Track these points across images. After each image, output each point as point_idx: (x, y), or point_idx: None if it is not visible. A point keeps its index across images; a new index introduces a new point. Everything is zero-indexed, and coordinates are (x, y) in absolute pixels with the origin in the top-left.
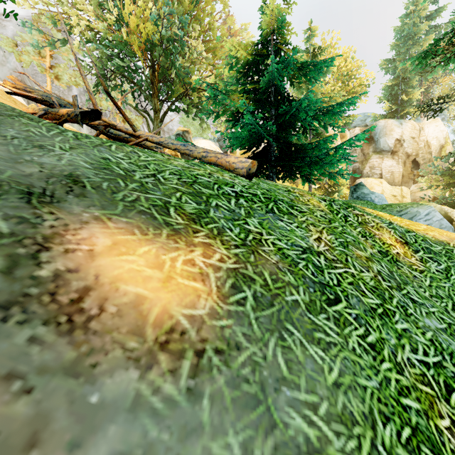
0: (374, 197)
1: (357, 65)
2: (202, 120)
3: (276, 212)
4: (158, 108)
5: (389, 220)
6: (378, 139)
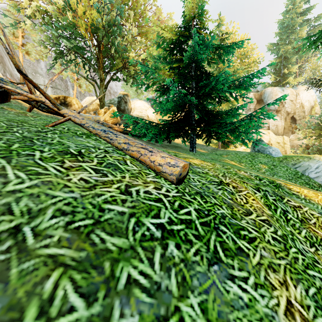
0: (271, 150)
1: (251, 47)
2: (137, 87)
3: (222, 256)
4: (103, 77)
5: (318, 203)
6: (266, 101)
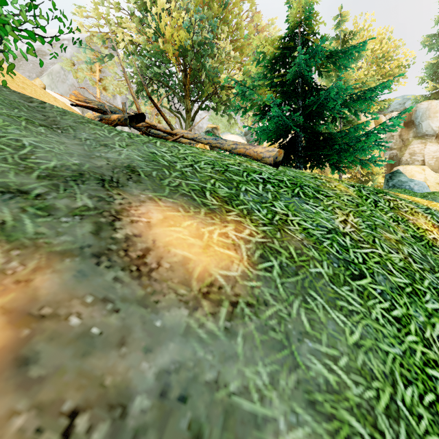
0: (413, 185)
1: (395, 46)
2: (230, 116)
3: (302, 196)
4: (190, 108)
5: (426, 205)
6: (420, 123)
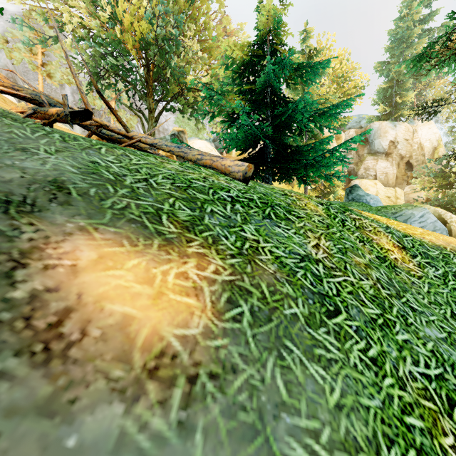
0: (369, 199)
1: (352, 67)
2: (197, 120)
3: (274, 217)
4: (153, 108)
5: (386, 223)
6: (373, 141)
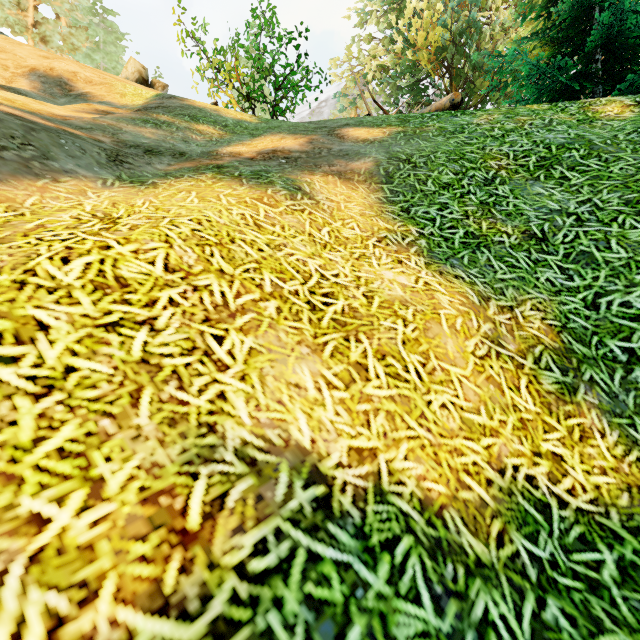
0: None
1: None
2: None
3: (458, 115)
4: None
5: None
6: None
